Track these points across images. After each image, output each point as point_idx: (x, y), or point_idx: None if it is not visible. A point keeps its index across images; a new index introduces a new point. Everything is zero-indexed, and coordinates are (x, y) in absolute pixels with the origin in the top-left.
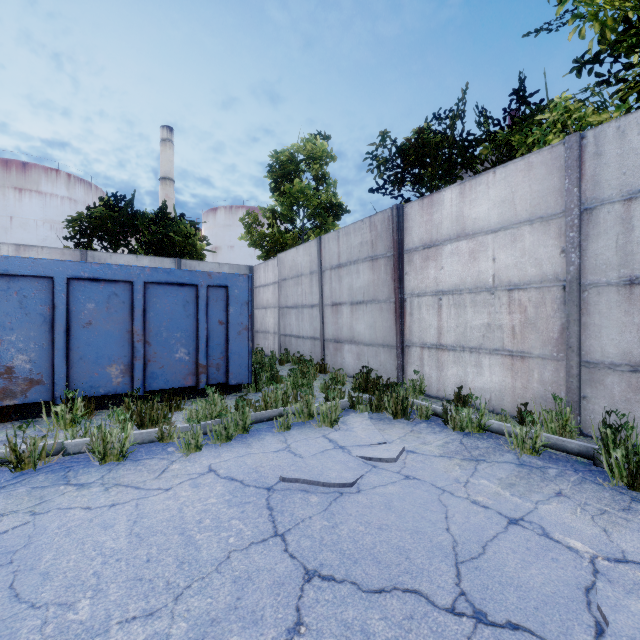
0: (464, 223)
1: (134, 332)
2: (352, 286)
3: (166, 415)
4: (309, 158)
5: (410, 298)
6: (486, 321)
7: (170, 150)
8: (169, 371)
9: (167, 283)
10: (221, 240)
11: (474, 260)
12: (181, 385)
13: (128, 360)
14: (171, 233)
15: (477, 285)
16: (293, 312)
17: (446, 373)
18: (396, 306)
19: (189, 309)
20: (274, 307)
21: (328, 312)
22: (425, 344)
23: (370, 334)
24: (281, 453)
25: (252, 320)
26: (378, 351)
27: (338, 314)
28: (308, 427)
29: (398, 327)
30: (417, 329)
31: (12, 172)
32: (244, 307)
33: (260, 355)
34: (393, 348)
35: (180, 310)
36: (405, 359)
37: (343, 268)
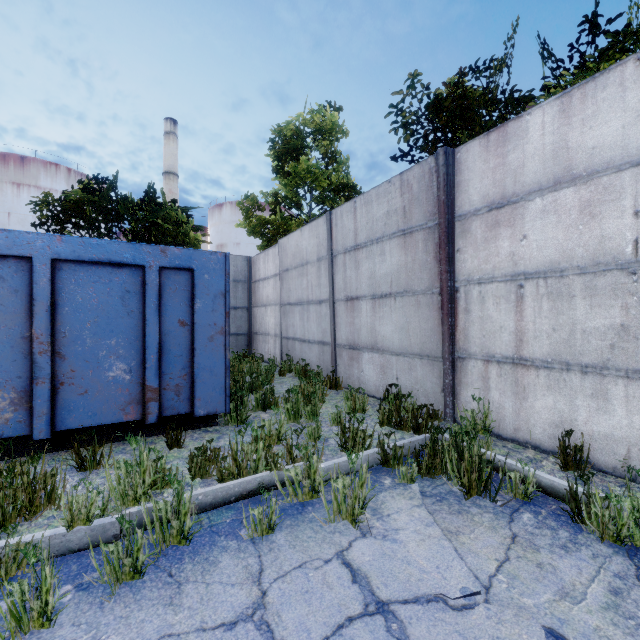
0: (569, 159)
1: (34, 338)
2: (374, 273)
3: (52, 492)
4: (317, 131)
5: (465, 287)
6: (618, 321)
7: (174, 143)
8: (97, 398)
9: (93, 262)
10: (227, 237)
11: (591, 218)
12: (117, 419)
13: (24, 383)
14: (159, 220)
15: (598, 260)
16: (297, 310)
17: (532, 404)
18: (443, 299)
19: (131, 302)
20: (275, 304)
21: (341, 309)
22: (492, 356)
23: (400, 339)
24: (240, 638)
25: (251, 320)
26: (413, 363)
27: (354, 312)
28: (309, 521)
29: (446, 330)
30: (477, 333)
31: (10, 166)
32: (218, 300)
33: (256, 363)
34: (437, 360)
35: (115, 304)
36: (457, 377)
37: (361, 250)
